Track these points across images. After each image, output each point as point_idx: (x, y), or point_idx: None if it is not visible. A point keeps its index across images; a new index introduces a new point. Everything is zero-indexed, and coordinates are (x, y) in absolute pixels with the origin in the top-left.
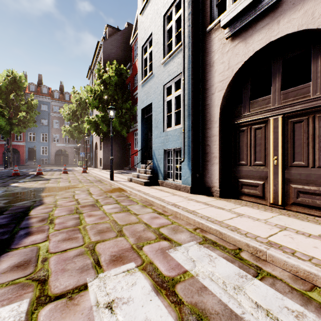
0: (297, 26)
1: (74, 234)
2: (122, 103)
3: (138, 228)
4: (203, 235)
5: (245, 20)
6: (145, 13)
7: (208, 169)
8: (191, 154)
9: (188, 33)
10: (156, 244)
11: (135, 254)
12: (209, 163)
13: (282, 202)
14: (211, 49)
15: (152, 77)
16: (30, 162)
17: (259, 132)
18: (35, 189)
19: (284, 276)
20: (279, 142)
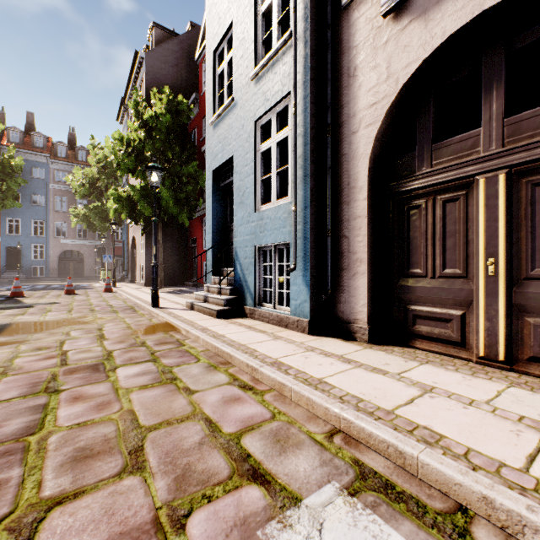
0: None
1: (1, 469)
2: (180, 165)
3: (187, 439)
4: (353, 458)
5: None
6: None
7: (344, 286)
8: (310, 254)
9: (305, 12)
10: (228, 499)
11: None
12: (347, 272)
13: (507, 356)
14: (351, 43)
15: (232, 108)
16: (11, 272)
17: (452, 208)
18: None
19: None
20: (500, 227)
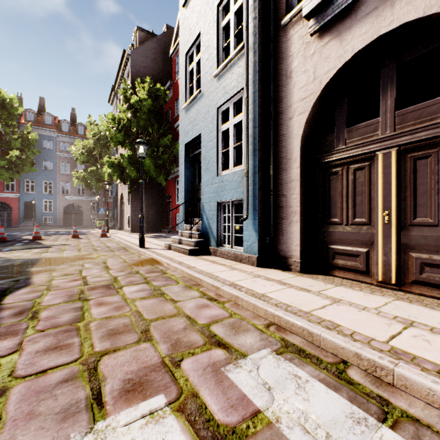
0: (423, 9)
1: (67, 338)
2: (158, 138)
3: (176, 326)
4: (281, 337)
5: (340, 5)
6: (191, 4)
7: (283, 231)
8: (258, 208)
9: (254, 29)
10: (204, 354)
11: (167, 377)
12: (285, 221)
13: (397, 280)
14: (288, 53)
15: (200, 98)
16: (28, 222)
17: (360, 175)
18: (24, 261)
19: (432, 417)
20: (392, 188)
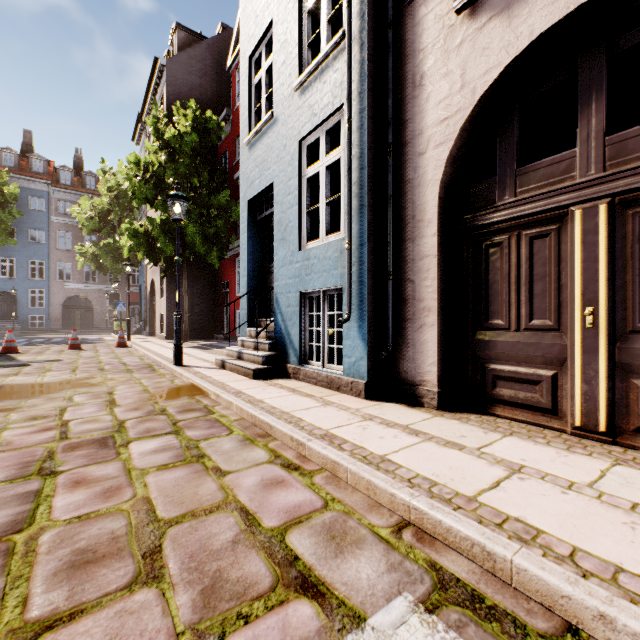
0: None
1: None
2: (208, 195)
3: (217, 536)
4: (429, 560)
5: None
6: None
7: (409, 340)
8: (367, 302)
9: (361, 7)
10: (271, 619)
11: None
12: (413, 324)
13: (610, 426)
14: (417, 45)
15: (272, 125)
16: (4, 323)
17: (541, 246)
18: None
19: None
20: (601, 268)
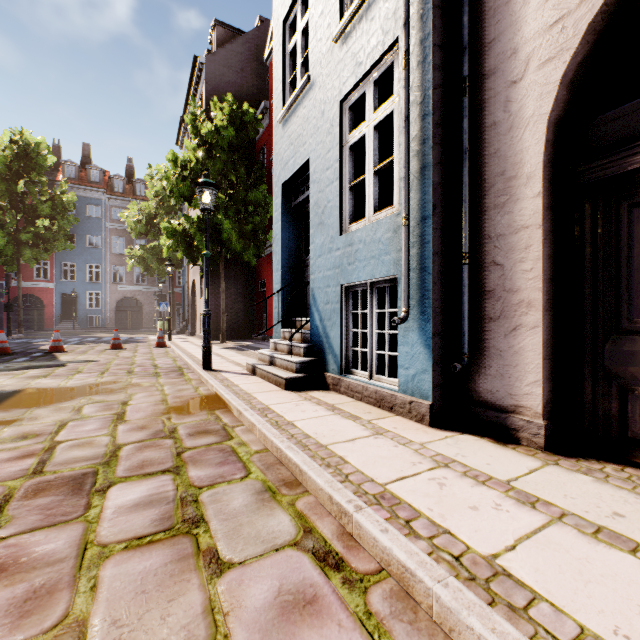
0: None
1: None
2: (245, 191)
3: None
4: None
5: None
6: None
7: (494, 347)
8: (432, 295)
9: None
10: None
11: None
12: (501, 325)
13: None
14: None
15: (308, 91)
16: (66, 323)
17: None
18: None
19: None
20: None
